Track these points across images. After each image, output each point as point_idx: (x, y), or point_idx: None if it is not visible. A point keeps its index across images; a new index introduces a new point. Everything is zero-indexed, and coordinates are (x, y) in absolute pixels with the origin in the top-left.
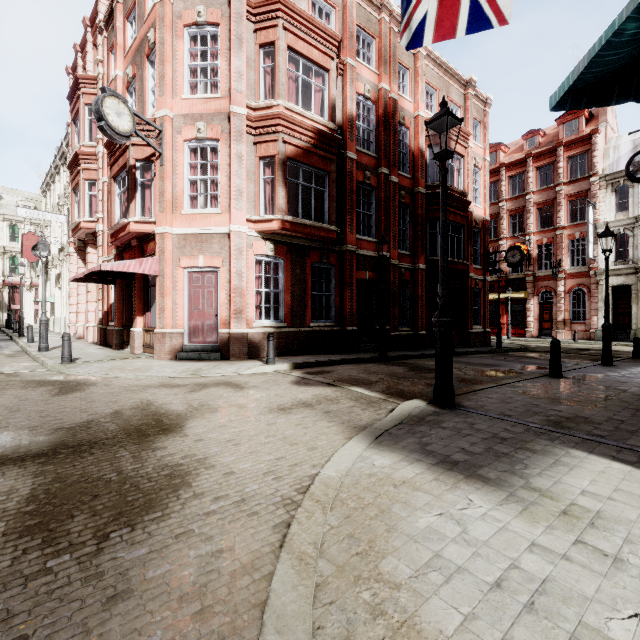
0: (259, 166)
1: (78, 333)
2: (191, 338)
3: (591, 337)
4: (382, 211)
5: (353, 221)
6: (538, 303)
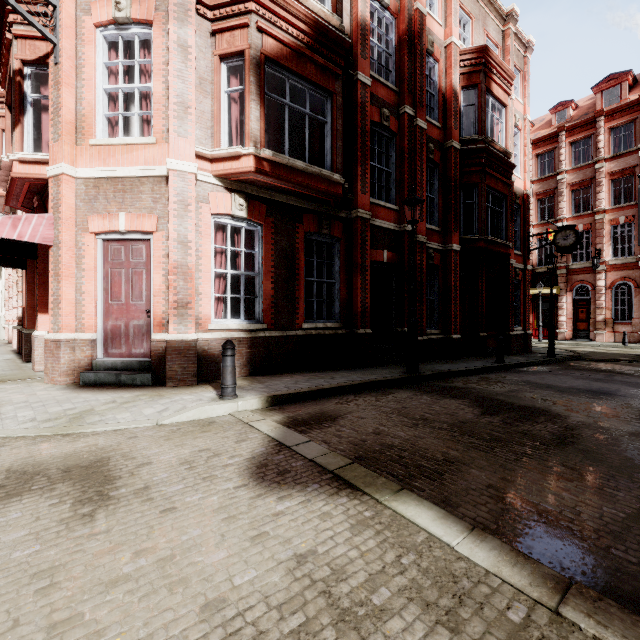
0: (220, 71)
1: (8, 336)
2: (108, 348)
3: (639, 340)
4: (405, 167)
5: (366, 175)
6: (572, 300)
